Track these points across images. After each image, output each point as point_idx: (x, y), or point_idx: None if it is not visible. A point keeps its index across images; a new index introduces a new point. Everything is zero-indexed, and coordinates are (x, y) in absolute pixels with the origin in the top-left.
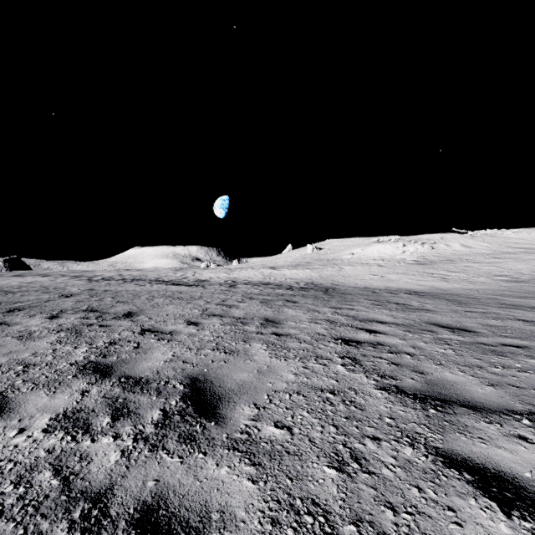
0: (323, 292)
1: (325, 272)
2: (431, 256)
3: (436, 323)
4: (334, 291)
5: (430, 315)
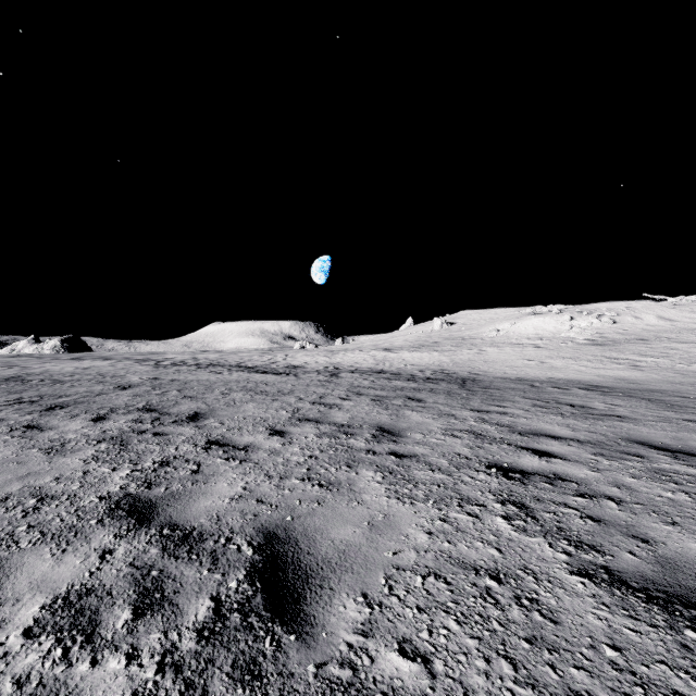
0: (459, 386)
1: (460, 355)
2: (613, 333)
3: (643, 441)
4: (475, 383)
5: (628, 426)
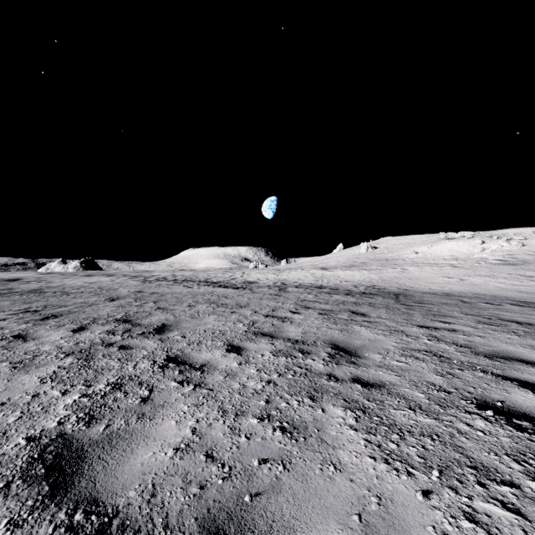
0: (395, 301)
1: (386, 273)
2: (523, 254)
3: None
4: (408, 298)
5: None
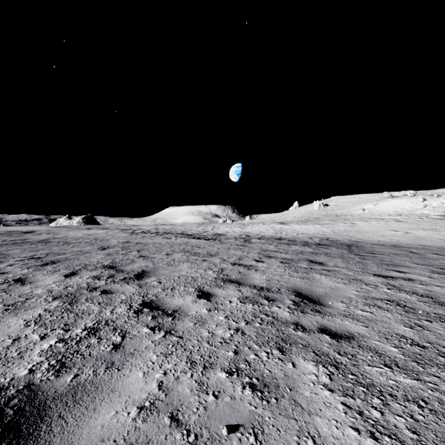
0: (348, 251)
1: (337, 227)
2: None
3: None
4: (359, 249)
5: None
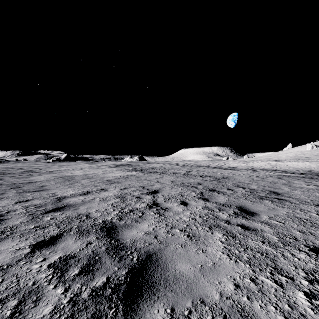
0: (317, 176)
1: None
2: None
3: None
4: None
5: None
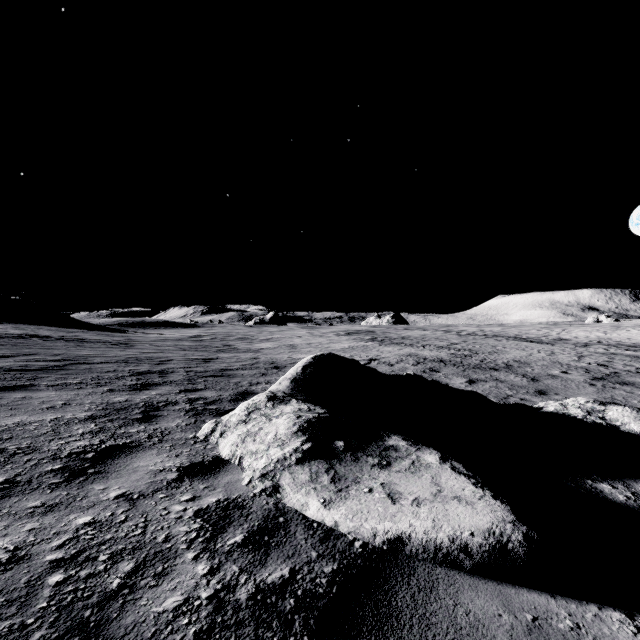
0: None
1: None
2: None
3: None
4: None
5: None
